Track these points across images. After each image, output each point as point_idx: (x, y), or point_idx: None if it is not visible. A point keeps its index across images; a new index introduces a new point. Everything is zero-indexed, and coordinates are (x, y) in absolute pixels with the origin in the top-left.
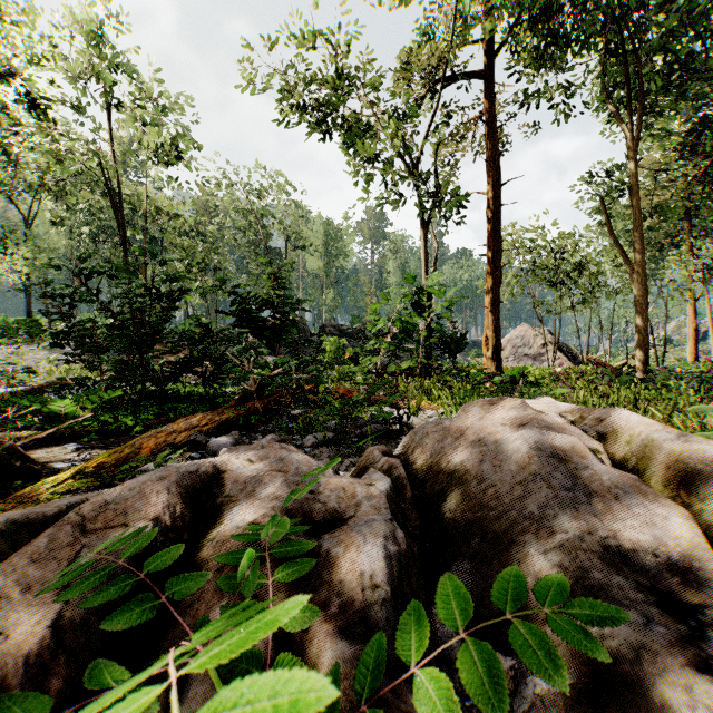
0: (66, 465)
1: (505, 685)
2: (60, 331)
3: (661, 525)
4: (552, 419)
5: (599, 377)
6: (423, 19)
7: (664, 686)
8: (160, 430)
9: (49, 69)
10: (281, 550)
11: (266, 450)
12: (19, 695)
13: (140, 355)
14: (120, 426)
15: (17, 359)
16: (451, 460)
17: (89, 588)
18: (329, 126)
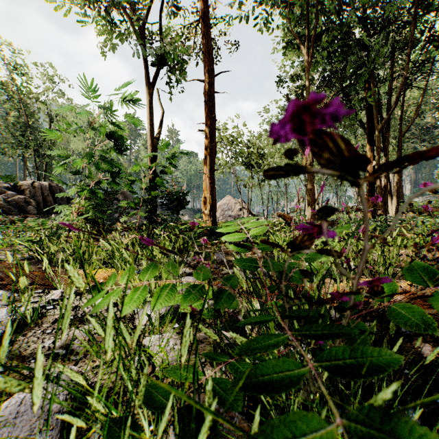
0: None
1: None
2: None
3: None
4: None
5: None
6: None
7: None
8: None
9: None
10: None
11: None
12: None
13: None
14: None
15: None
16: None
17: None
18: None
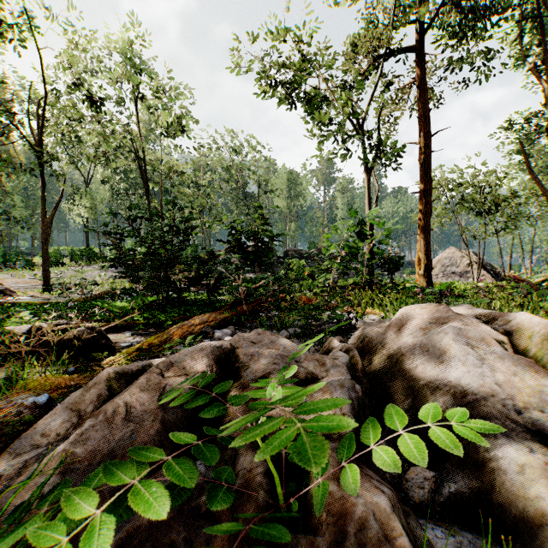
0: (128, 344)
1: (425, 450)
2: (116, 257)
3: (547, 392)
4: (468, 319)
5: (518, 290)
6: (366, 9)
7: (538, 487)
8: (184, 323)
9: (101, 78)
10: (284, 391)
11: (262, 336)
12: (182, 432)
13: (166, 273)
14: (156, 320)
15: (81, 275)
16: (391, 347)
17: (188, 398)
18: (293, 101)
